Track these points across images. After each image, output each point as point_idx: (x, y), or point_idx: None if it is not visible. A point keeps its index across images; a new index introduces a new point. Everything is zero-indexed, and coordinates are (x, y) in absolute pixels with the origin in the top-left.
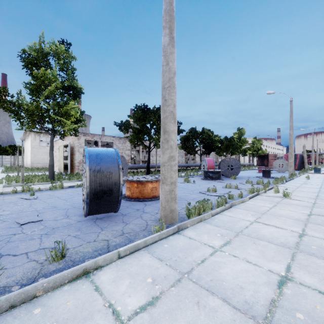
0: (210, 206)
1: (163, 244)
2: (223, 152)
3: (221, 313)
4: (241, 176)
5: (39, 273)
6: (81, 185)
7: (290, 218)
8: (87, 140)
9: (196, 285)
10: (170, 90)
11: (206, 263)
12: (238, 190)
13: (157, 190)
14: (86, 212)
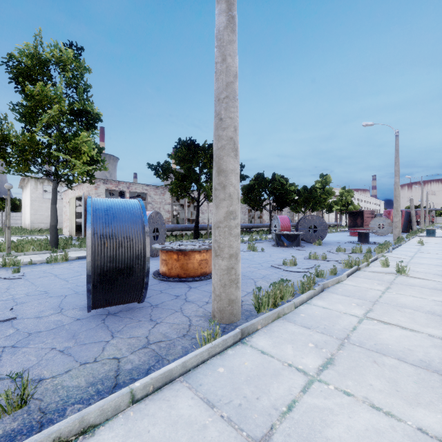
0: (292, 291)
1: (217, 366)
2: (300, 208)
3: None
4: (327, 242)
5: None
6: None
7: (419, 311)
8: (109, 191)
9: None
10: (228, 102)
11: (297, 412)
12: (328, 262)
13: (208, 264)
14: (88, 305)
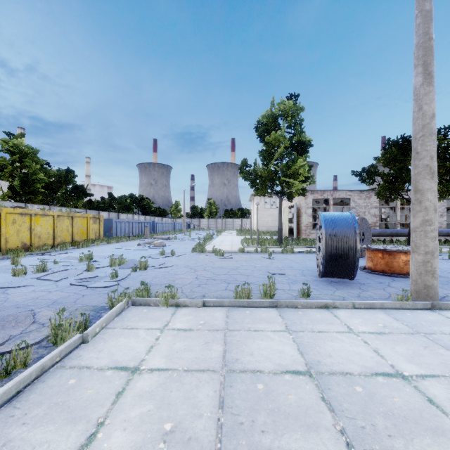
0: None
1: (405, 312)
2: None
3: (448, 357)
4: None
5: (295, 300)
6: (311, 251)
7: None
8: (314, 199)
9: (430, 340)
10: (424, 140)
11: None
12: None
13: None
14: (322, 272)
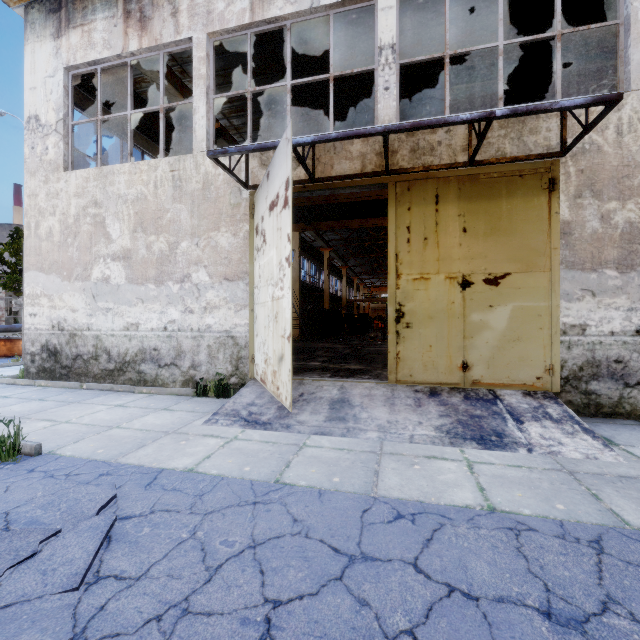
0: None
1: (16, 366)
2: None
3: None
4: None
5: None
6: None
7: None
8: None
9: None
10: None
11: None
12: None
13: None
14: None
